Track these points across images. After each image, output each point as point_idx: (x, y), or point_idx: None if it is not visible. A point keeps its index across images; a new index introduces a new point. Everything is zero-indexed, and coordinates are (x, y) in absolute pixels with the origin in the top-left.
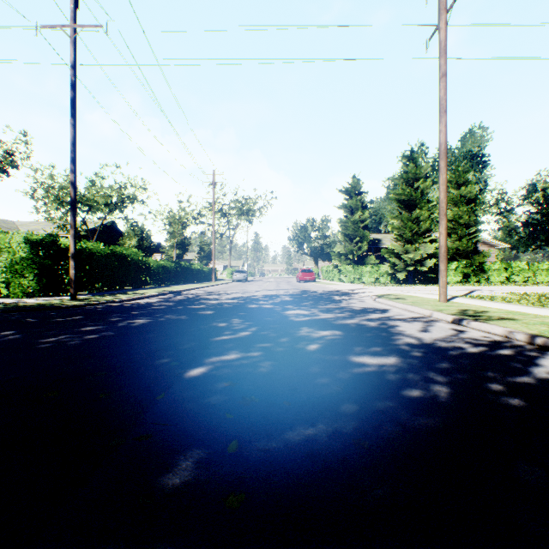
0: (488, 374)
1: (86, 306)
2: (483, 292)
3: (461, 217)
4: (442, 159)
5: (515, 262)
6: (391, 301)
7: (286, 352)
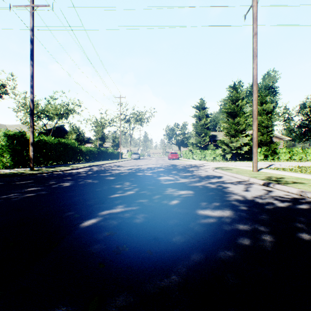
0: (297, 225)
1: (38, 174)
2: (277, 165)
3: (263, 122)
4: (254, 85)
5: (295, 148)
6: (223, 171)
7: (155, 207)
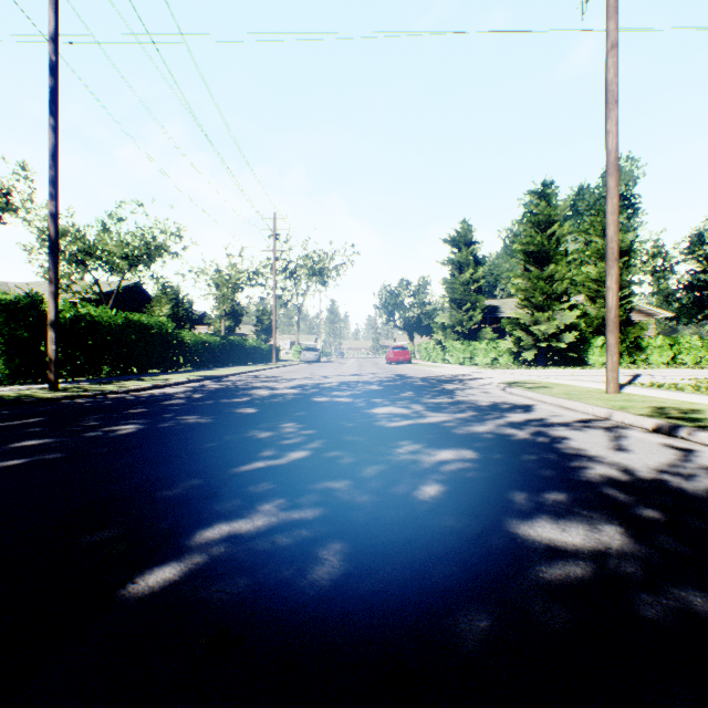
0: None
1: (66, 400)
2: (652, 377)
3: None
4: (611, 174)
5: (684, 337)
6: (532, 392)
7: (376, 509)
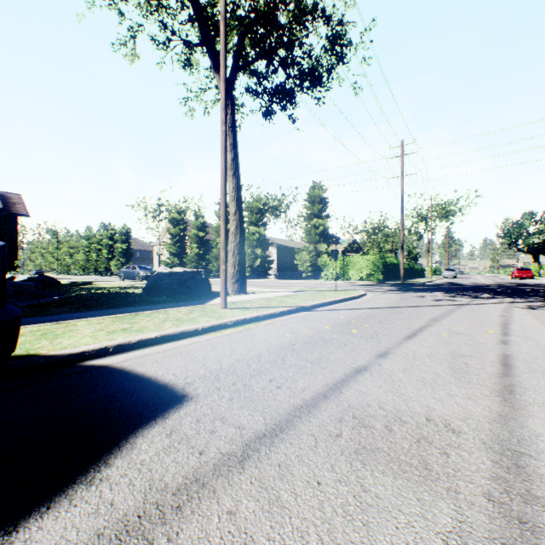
0: None
1: (414, 284)
2: None
3: None
4: None
5: None
6: None
7: (519, 290)
